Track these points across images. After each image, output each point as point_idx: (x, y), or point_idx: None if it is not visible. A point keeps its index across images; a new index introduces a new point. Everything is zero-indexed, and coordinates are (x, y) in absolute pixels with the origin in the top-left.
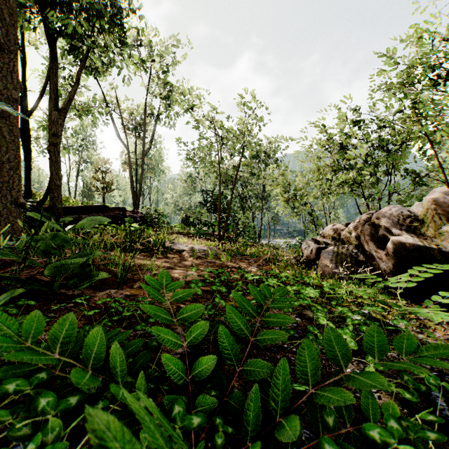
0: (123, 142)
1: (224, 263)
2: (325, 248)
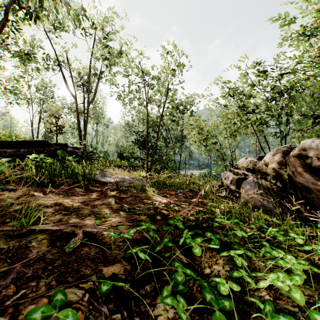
0: (71, 93)
1: (151, 198)
2: (245, 178)
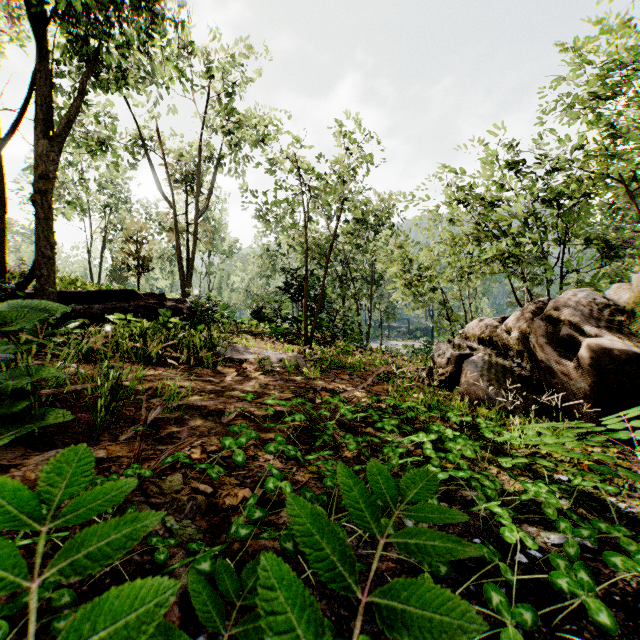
0: (166, 198)
1: (310, 382)
2: (470, 355)
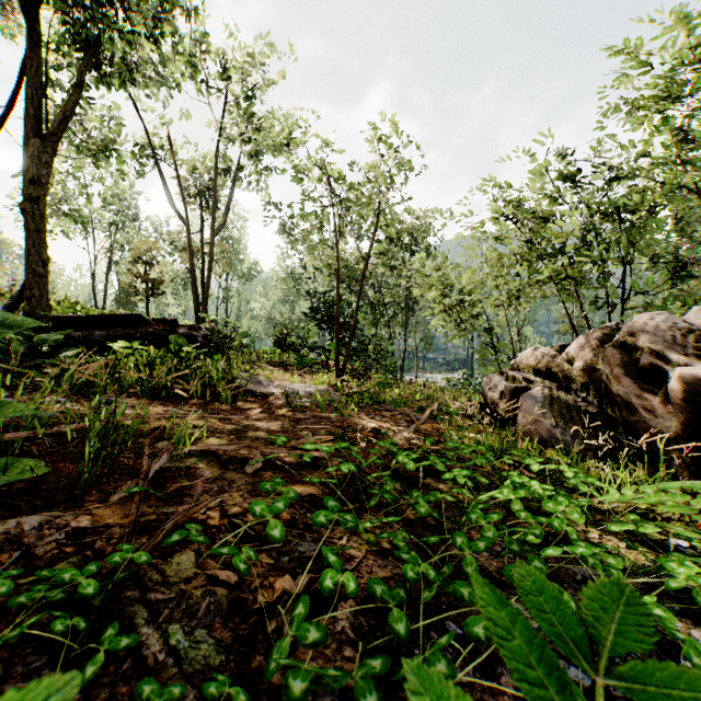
0: (178, 214)
1: (347, 420)
2: (527, 388)
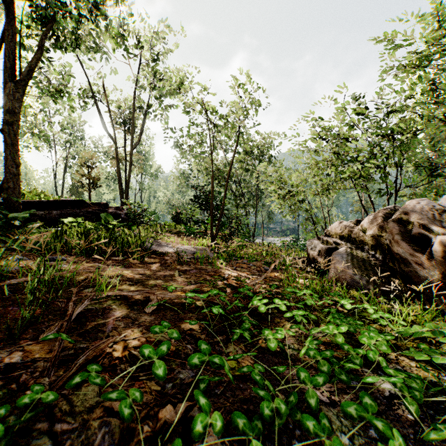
0: (109, 135)
1: (218, 270)
2: (336, 248)
